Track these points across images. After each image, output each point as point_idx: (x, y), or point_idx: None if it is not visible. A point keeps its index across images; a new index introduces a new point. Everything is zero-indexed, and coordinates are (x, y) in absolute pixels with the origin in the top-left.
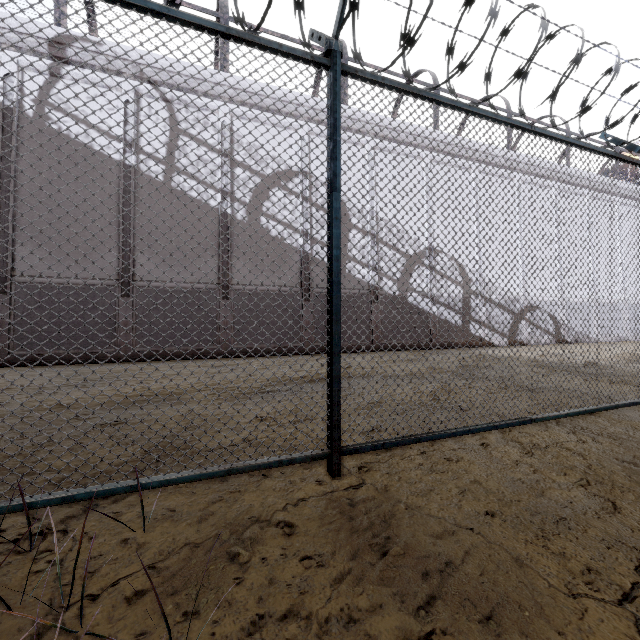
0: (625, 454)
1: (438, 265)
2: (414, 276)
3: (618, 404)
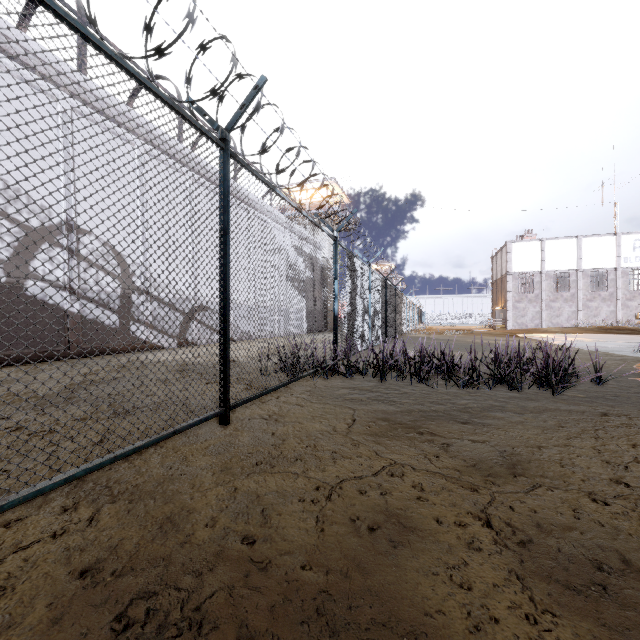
0: (108, 545)
1: (84, 249)
2: (40, 258)
3: (179, 428)
